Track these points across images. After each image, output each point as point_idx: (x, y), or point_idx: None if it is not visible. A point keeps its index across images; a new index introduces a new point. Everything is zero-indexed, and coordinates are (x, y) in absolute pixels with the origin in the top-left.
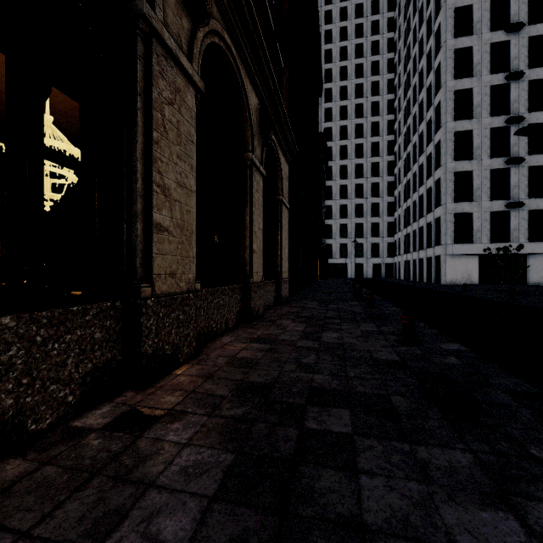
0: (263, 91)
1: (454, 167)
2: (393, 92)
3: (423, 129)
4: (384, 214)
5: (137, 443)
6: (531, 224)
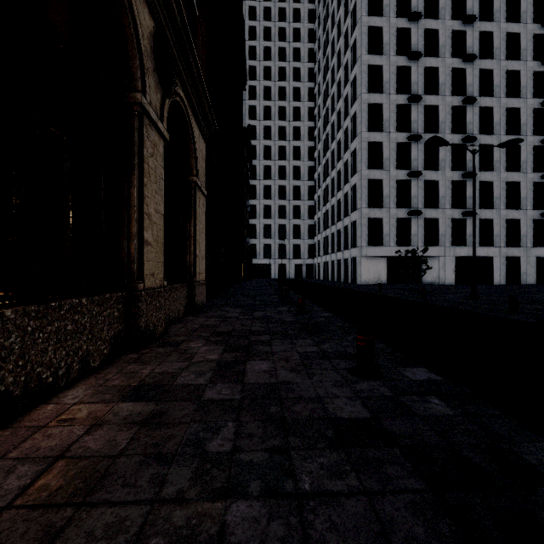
0: (163, 16)
1: (368, 175)
2: (313, 100)
3: (341, 137)
4: (305, 216)
5: None
6: (426, 231)
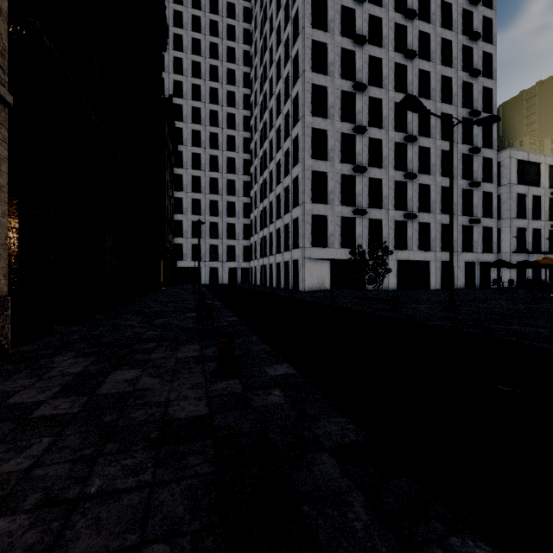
0: None
1: (311, 165)
2: (249, 87)
3: (281, 124)
4: (241, 215)
5: None
6: (370, 232)
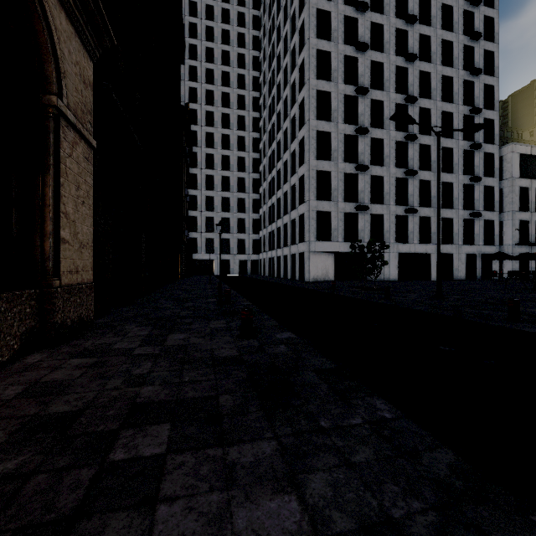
0: None
1: (316, 165)
2: (258, 90)
3: (288, 126)
4: (250, 210)
5: None
6: (372, 226)
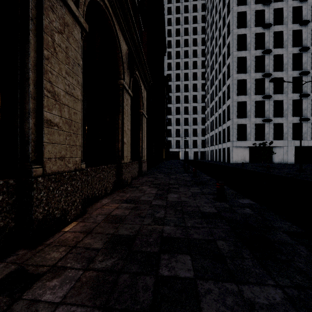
0: (130, 42)
1: (237, 99)
2: (204, 56)
3: (221, 77)
4: (200, 124)
5: (13, 307)
6: (275, 131)
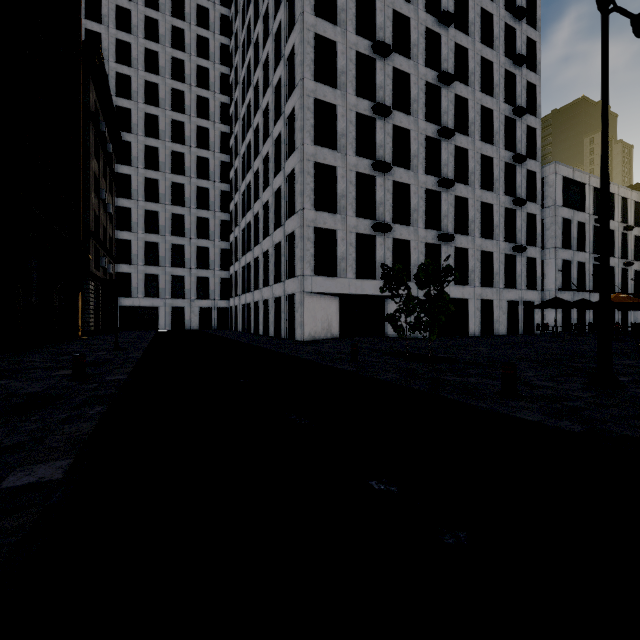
0: None
1: (314, 154)
2: (228, 65)
3: (269, 100)
4: (217, 236)
5: None
6: (395, 257)
